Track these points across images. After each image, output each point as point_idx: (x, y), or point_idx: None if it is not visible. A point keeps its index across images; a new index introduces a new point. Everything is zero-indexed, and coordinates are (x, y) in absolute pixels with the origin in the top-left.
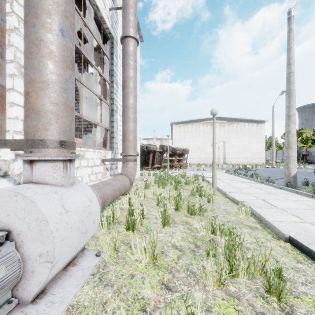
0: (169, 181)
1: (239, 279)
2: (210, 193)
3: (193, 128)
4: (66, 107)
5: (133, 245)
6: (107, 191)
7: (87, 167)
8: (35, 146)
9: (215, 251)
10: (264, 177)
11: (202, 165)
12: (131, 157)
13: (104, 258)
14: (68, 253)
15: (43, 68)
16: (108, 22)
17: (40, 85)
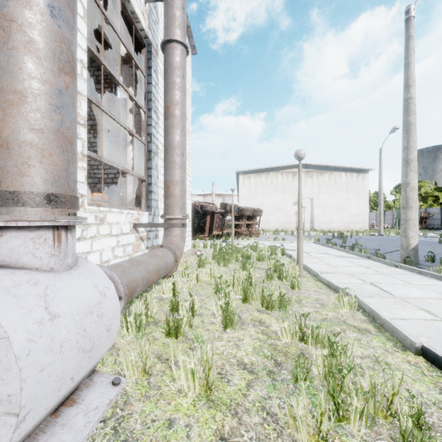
0: (233, 256)
1: (350, 427)
2: (294, 274)
3: (268, 180)
4: (58, 136)
5: (174, 366)
6: (136, 275)
7: (109, 235)
8: (0, 203)
9: (307, 374)
10: (370, 249)
11: (280, 231)
12: (177, 220)
13: (126, 387)
14: (55, 391)
15: (16, 68)
16: (142, 21)
17: (10, 97)
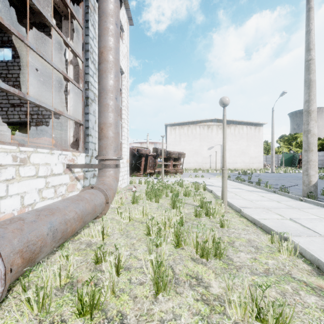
0: (163, 191)
1: None
2: (221, 211)
3: (189, 131)
4: None
5: None
6: (42, 230)
7: (35, 177)
8: None
9: None
10: (272, 184)
11: (198, 170)
12: (110, 161)
13: None
14: None
15: None
16: None
17: None
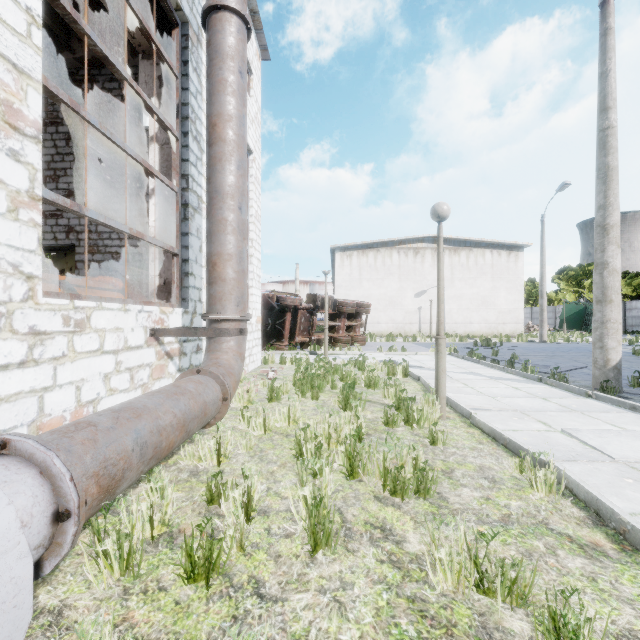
0: (327, 379)
1: None
2: (433, 416)
3: (379, 260)
4: None
5: None
6: (125, 443)
7: (98, 353)
8: None
9: None
10: (537, 366)
11: (396, 336)
12: (229, 324)
13: None
14: None
15: None
16: None
17: None
